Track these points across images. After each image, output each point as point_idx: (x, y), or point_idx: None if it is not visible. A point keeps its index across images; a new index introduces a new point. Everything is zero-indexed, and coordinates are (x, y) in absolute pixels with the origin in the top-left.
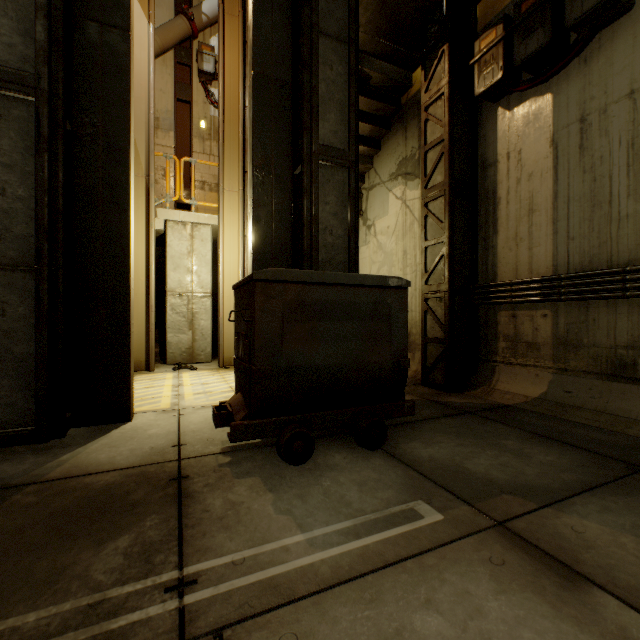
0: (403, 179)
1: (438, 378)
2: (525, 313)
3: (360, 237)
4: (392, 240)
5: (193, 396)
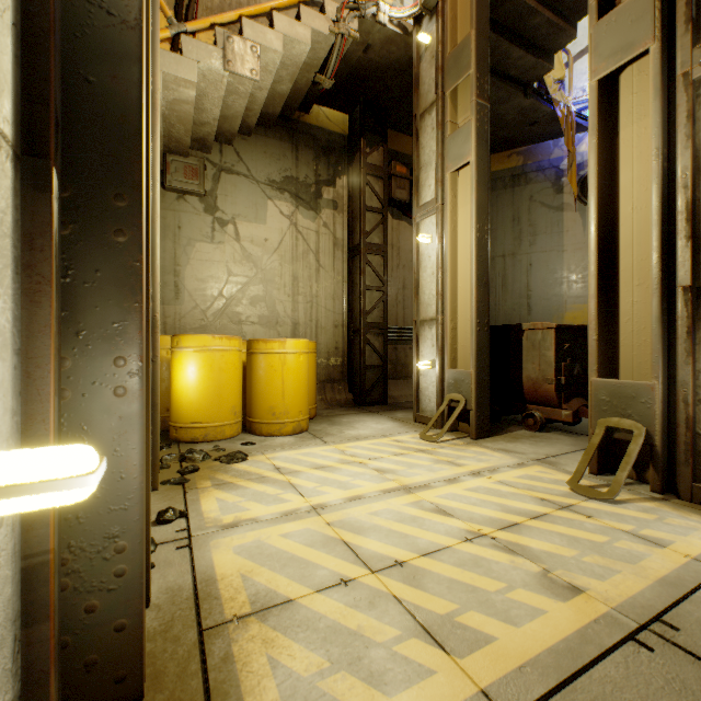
0: (293, 199)
1: (376, 396)
2: (402, 347)
3: (197, 226)
4: (274, 258)
5: (475, 464)
